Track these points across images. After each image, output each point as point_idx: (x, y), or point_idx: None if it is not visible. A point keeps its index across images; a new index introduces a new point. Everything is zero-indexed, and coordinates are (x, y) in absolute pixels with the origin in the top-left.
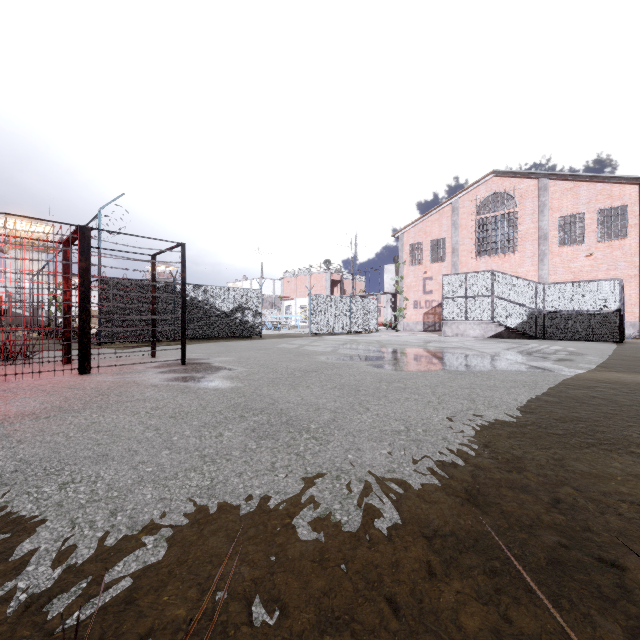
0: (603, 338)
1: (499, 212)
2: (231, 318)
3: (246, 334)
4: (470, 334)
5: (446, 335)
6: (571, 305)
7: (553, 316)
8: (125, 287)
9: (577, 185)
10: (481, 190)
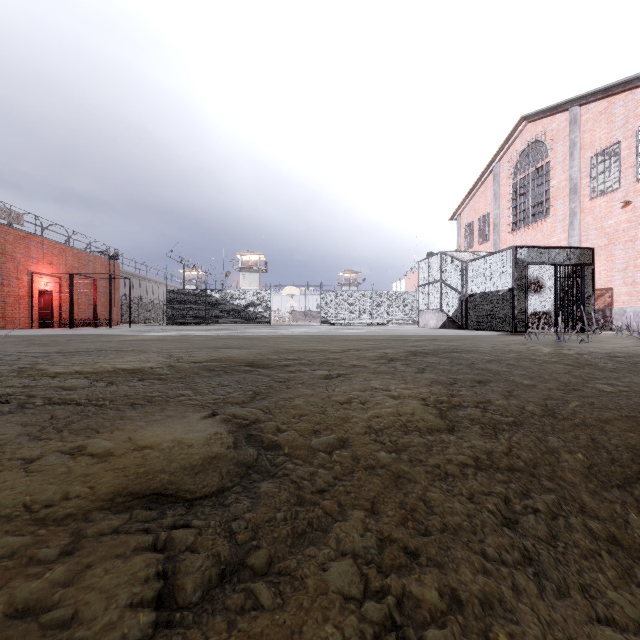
0: (502, 327)
1: (530, 168)
2: (245, 311)
3: (257, 322)
4: (430, 324)
5: (420, 326)
6: (482, 286)
7: (472, 301)
8: (179, 294)
9: (611, 102)
10: (517, 145)
